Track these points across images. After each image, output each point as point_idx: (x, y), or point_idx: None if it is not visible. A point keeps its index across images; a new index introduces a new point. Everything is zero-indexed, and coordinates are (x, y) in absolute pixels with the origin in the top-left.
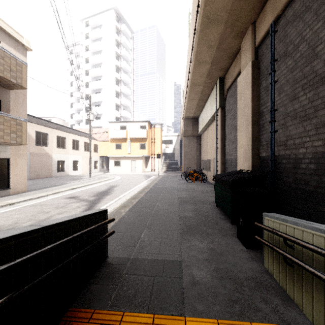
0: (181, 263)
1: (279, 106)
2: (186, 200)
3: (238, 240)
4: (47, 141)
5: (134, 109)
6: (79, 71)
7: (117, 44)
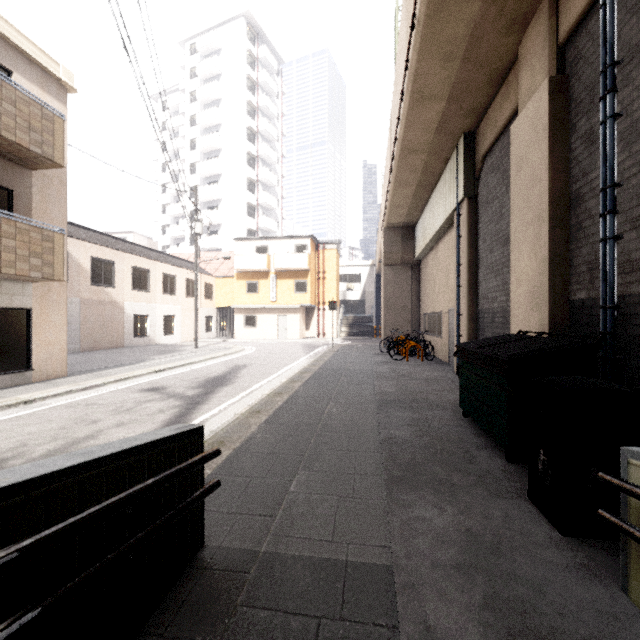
0: (390, 576)
1: (628, 174)
2: (393, 399)
3: (534, 508)
4: (114, 278)
5: (284, 214)
6: (178, 143)
7: (250, 86)
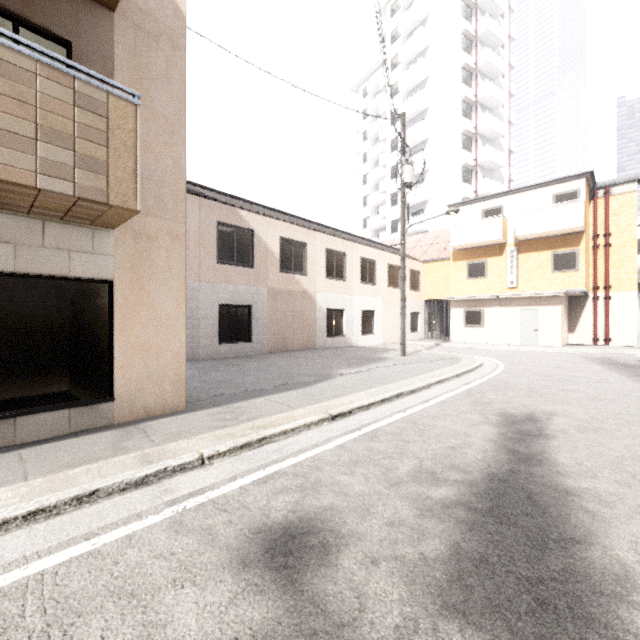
0: None
1: None
2: None
3: None
4: (304, 263)
5: (511, 173)
6: (378, 124)
7: (465, 12)
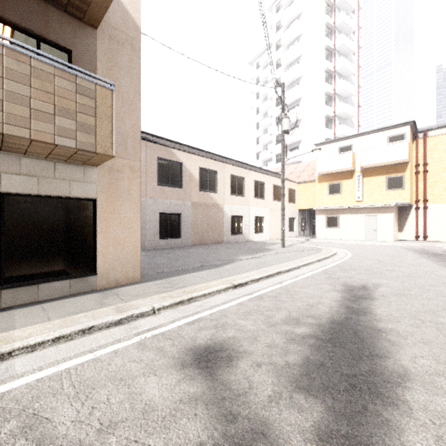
0: None
1: None
2: None
3: None
4: (216, 184)
5: (360, 121)
6: (267, 88)
7: (327, 10)
